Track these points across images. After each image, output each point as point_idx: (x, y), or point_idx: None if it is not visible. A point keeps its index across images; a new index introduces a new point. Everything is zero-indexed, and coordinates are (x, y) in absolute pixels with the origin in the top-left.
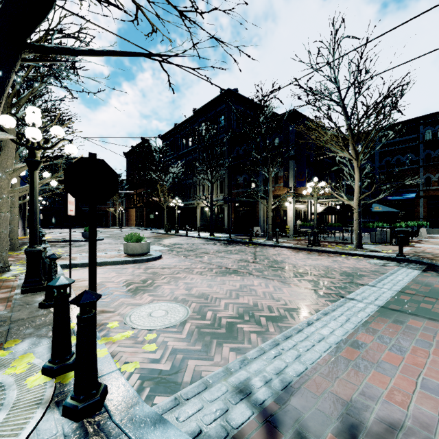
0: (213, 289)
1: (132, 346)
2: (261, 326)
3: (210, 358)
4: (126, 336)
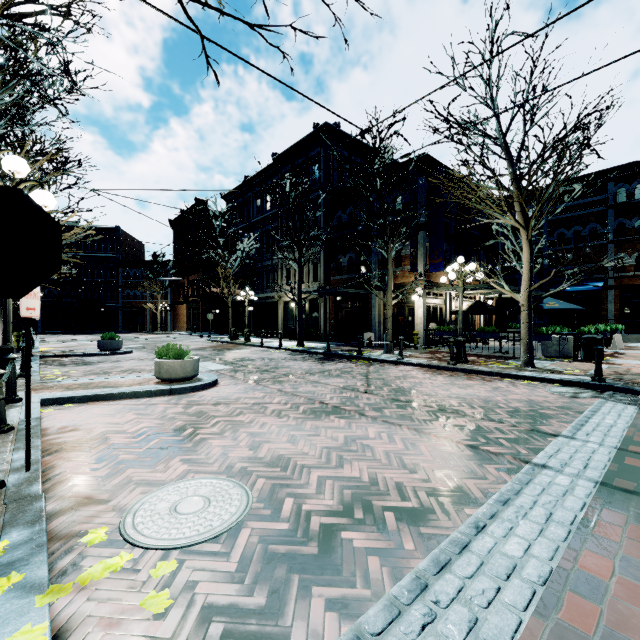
0: (298, 446)
1: (118, 599)
2: (388, 534)
3: (282, 633)
4: (113, 568)
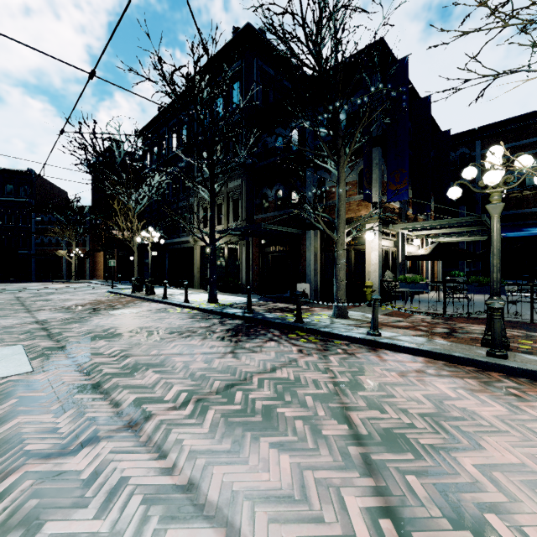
0: None
1: None
2: None
3: None
4: None
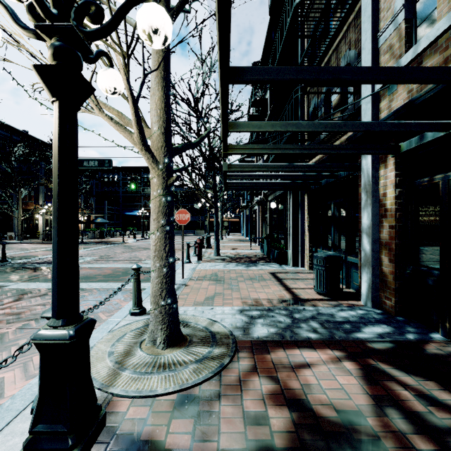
0: None
1: None
2: None
3: None
4: None
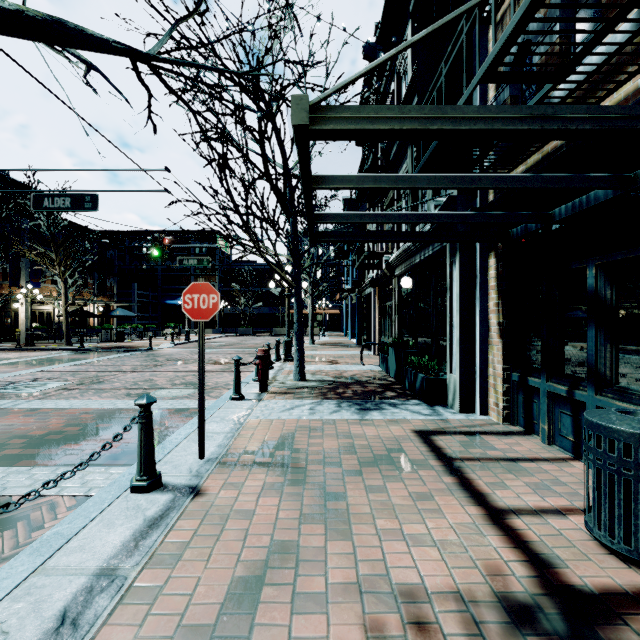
0: None
1: None
2: None
3: None
4: None
